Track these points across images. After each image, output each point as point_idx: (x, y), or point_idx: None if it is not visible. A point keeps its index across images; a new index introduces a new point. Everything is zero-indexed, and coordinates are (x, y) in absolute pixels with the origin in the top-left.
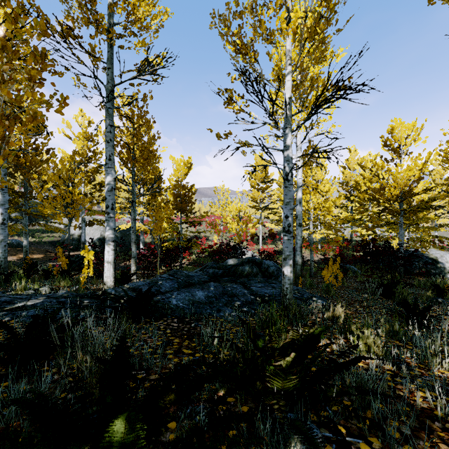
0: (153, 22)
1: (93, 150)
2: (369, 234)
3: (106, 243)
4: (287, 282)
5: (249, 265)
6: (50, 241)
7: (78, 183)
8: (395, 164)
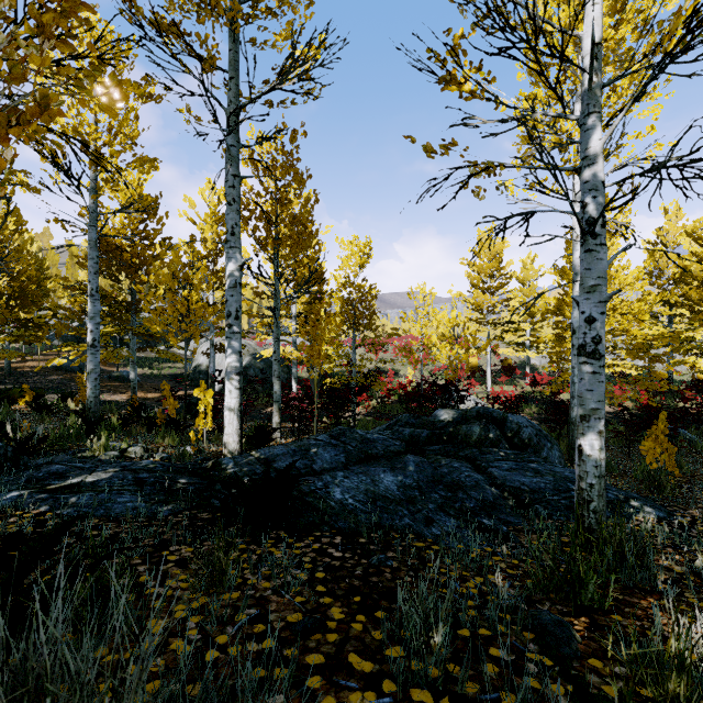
0: None
1: (225, 238)
2: None
3: (227, 376)
4: (593, 472)
5: (481, 423)
6: (171, 374)
7: (198, 284)
8: None
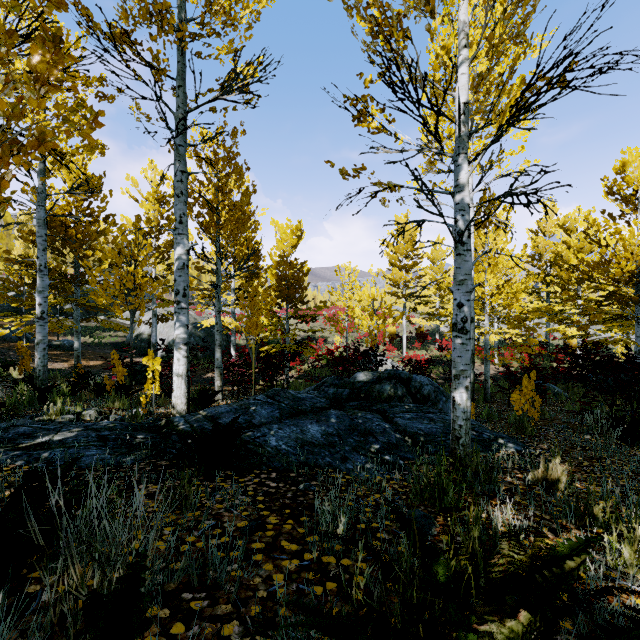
0: (243, 12)
1: (167, 216)
2: (582, 335)
3: (175, 346)
4: (462, 416)
5: (391, 383)
6: (112, 343)
7: (144, 261)
8: (627, 222)
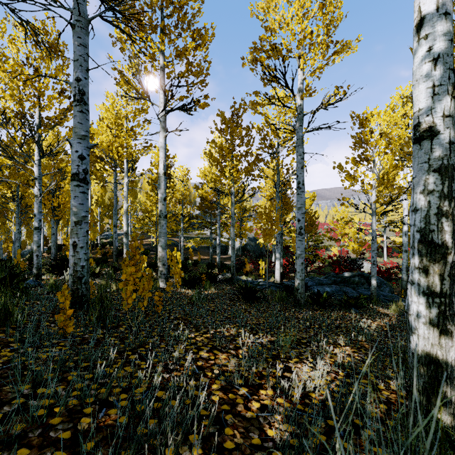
0: None
1: (240, 185)
2: None
3: (276, 259)
4: (373, 287)
5: (358, 277)
6: (206, 246)
7: (246, 218)
8: None
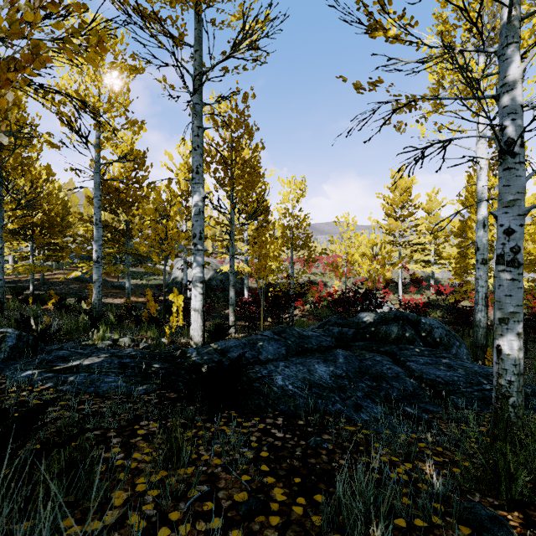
0: None
1: None
2: None
3: (192, 284)
4: (512, 370)
5: (398, 324)
6: (156, 284)
7: (174, 216)
8: None
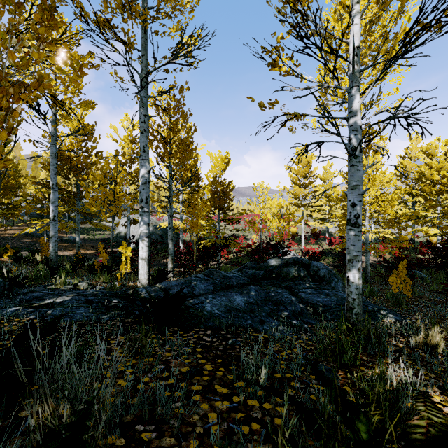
0: None
1: (137, 152)
2: (443, 233)
3: (140, 238)
4: (355, 291)
5: (295, 267)
6: (101, 238)
7: (121, 181)
8: None
